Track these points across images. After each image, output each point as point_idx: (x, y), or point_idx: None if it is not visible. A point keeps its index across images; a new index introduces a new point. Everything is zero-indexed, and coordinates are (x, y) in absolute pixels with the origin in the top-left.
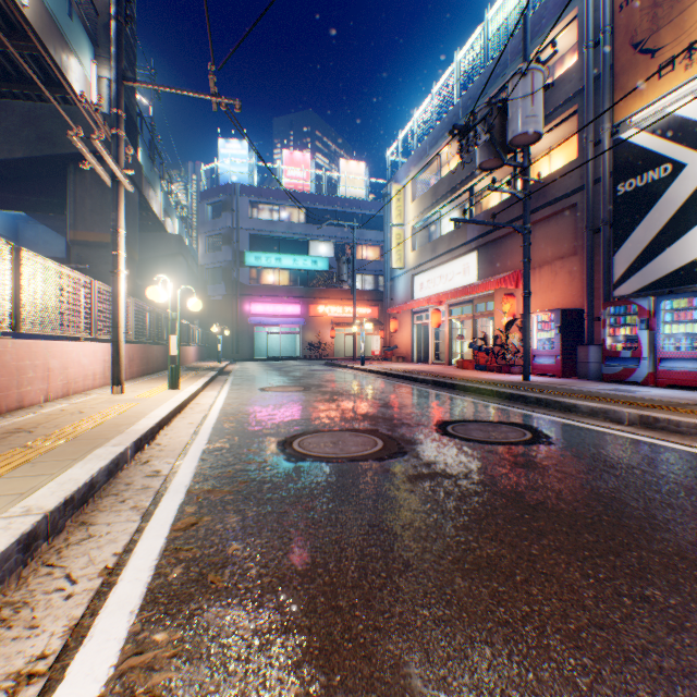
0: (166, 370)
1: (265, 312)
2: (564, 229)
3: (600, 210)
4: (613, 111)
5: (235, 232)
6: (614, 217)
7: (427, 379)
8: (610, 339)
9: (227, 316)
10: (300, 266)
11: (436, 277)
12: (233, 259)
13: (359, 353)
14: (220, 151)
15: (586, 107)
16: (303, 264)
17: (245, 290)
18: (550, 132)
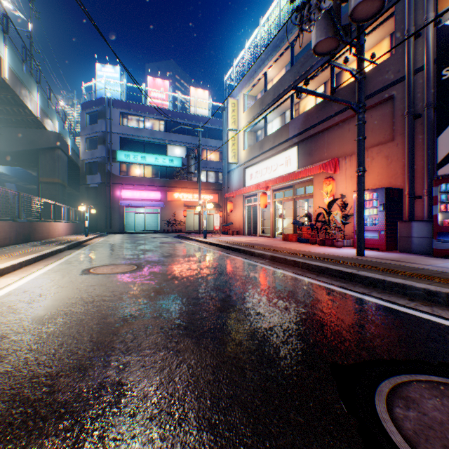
0: (10, 246)
1: (133, 196)
2: (379, 120)
3: (424, 95)
4: (438, 1)
5: (109, 135)
6: (439, 100)
7: (265, 254)
8: (440, 215)
9: (102, 199)
10: (160, 163)
11: (263, 168)
12: (107, 156)
13: (205, 227)
14: (97, 73)
15: (408, 1)
16: (162, 161)
17: (117, 179)
18: (365, 38)
